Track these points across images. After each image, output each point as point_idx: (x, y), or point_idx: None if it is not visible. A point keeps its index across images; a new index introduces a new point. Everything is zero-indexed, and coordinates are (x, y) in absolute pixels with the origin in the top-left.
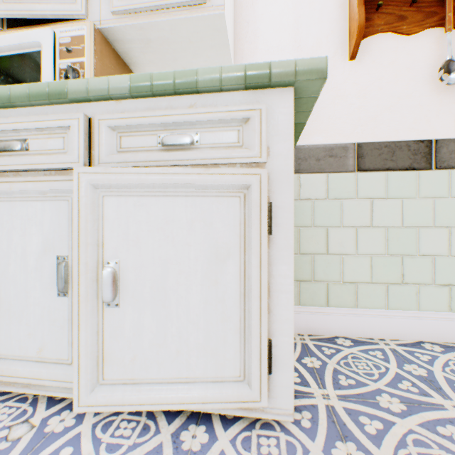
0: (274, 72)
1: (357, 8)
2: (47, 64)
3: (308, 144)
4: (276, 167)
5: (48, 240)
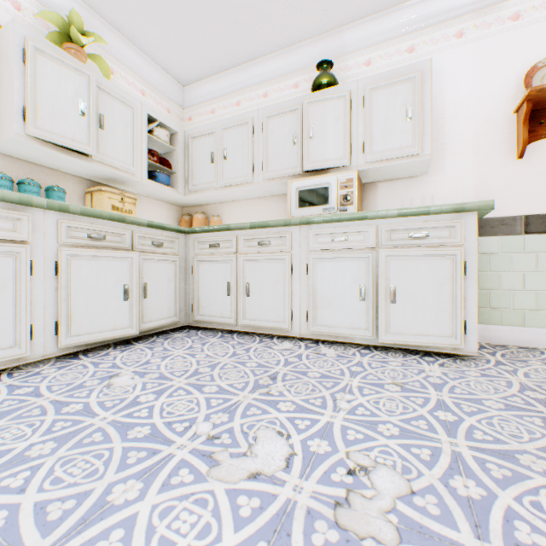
0: (467, 207)
1: (522, 131)
2: (333, 193)
3: (484, 217)
4: (467, 246)
5: (355, 278)
